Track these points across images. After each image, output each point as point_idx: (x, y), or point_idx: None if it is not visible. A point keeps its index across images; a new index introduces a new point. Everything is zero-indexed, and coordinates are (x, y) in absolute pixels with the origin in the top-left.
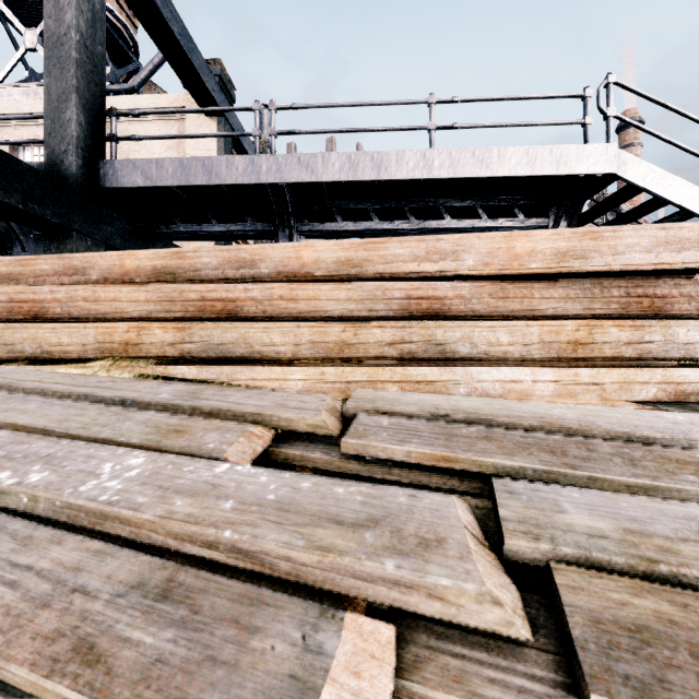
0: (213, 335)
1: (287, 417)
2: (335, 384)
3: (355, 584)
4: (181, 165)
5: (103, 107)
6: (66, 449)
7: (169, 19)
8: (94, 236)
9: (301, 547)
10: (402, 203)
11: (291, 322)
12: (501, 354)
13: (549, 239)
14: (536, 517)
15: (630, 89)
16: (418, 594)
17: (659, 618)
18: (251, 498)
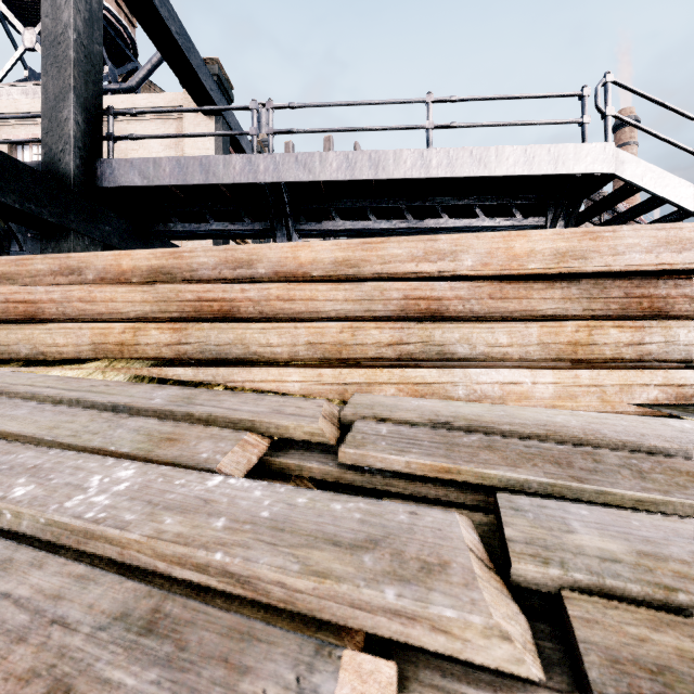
0: (209, 336)
1: (283, 424)
2: (333, 386)
3: (353, 614)
4: (179, 164)
5: (100, 106)
6: (53, 460)
7: (167, 18)
8: (91, 235)
9: (296, 572)
10: (400, 202)
11: (288, 323)
12: (500, 355)
13: (549, 239)
14: (544, 537)
15: (628, 88)
16: (421, 626)
17: (681, 657)
18: (244, 515)
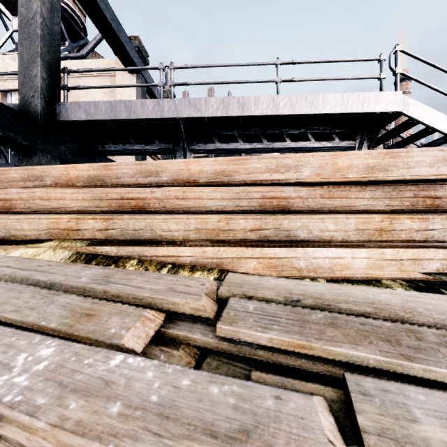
0: (128, 224)
1: (175, 301)
2: (213, 260)
3: None
4: (111, 105)
5: (58, 67)
6: None
7: (104, 9)
8: (52, 153)
9: None
10: (258, 131)
11: (182, 215)
12: (329, 237)
13: (362, 157)
14: (393, 427)
15: (411, 54)
16: None
17: None
18: (137, 400)
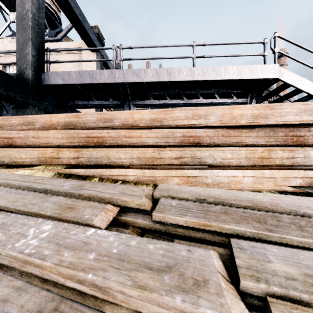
0: (92, 154)
1: (125, 200)
2: (149, 178)
3: (159, 310)
4: (79, 74)
5: (43, 47)
6: (12, 219)
7: (74, 7)
8: (39, 106)
9: (130, 286)
10: (180, 91)
11: (129, 148)
12: (227, 163)
13: (250, 109)
14: (256, 265)
15: (285, 39)
16: None
17: None
18: (104, 251)
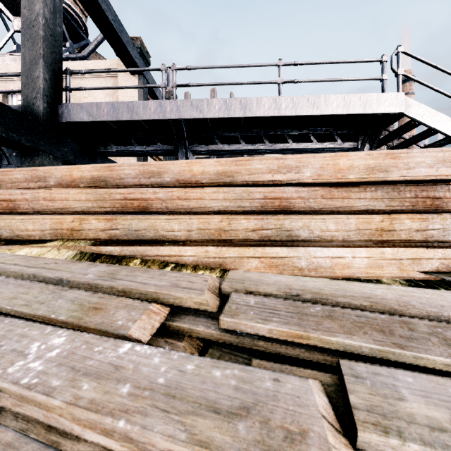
0: (131, 224)
1: (179, 296)
2: (215, 259)
3: None
4: (113, 107)
5: (61, 68)
6: (6, 328)
7: (106, 10)
8: (55, 154)
9: (183, 442)
10: (260, 132)
11: (185, 215)
12: (330, 237)
13: (362, 158)
14: (381, 405)
15: (413, 56)
16: None
17: None
18: (145, 382)
